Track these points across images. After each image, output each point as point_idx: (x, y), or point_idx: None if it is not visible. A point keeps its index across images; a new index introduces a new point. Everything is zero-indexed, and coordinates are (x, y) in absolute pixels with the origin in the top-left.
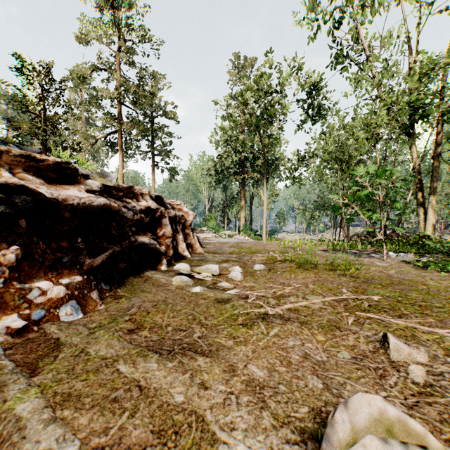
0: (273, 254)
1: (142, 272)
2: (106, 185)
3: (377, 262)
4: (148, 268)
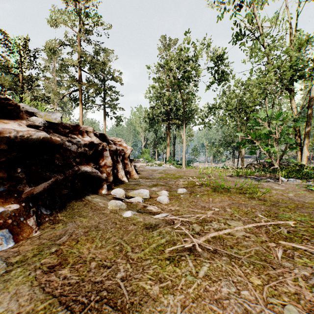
0: (192, 179)
1: (84, 196)
2: (53, 122)
3: (275, 186)
4: (90, 192)
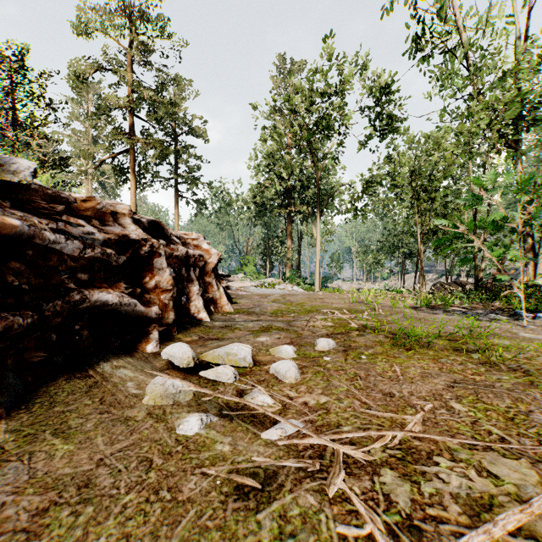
0: (341, 315)
1: (94, 364)
2: (17, 185)
3: (519, 331)
4: (116, 351)
